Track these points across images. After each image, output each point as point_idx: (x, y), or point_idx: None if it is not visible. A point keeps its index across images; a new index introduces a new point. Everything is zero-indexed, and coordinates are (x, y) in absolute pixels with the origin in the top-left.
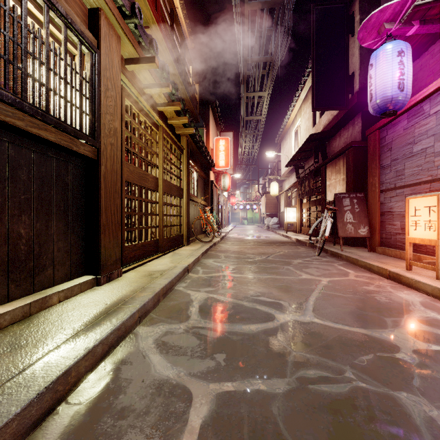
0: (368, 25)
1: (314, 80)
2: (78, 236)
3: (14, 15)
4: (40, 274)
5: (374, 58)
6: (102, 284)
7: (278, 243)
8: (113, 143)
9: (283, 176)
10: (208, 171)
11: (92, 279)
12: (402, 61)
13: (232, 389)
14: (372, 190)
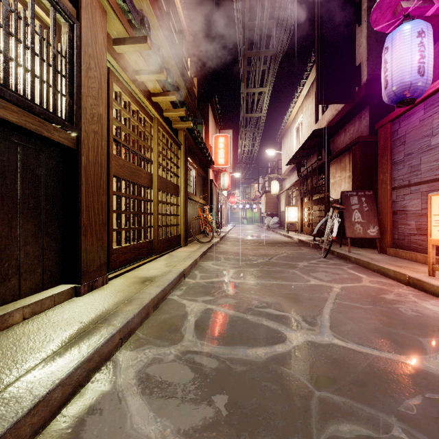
0: (383, 5)
1: (319, 71)
2: (53, 238)
3: None
4: (0, 286)
5: (390, 40)
6: (82, 295)
7: (280, 243)
8: (96, 131)
9: (284, 175)
10: (207, 169)
11: (70, 289)
12: (422, 42)
13: None
14: (383, 188)
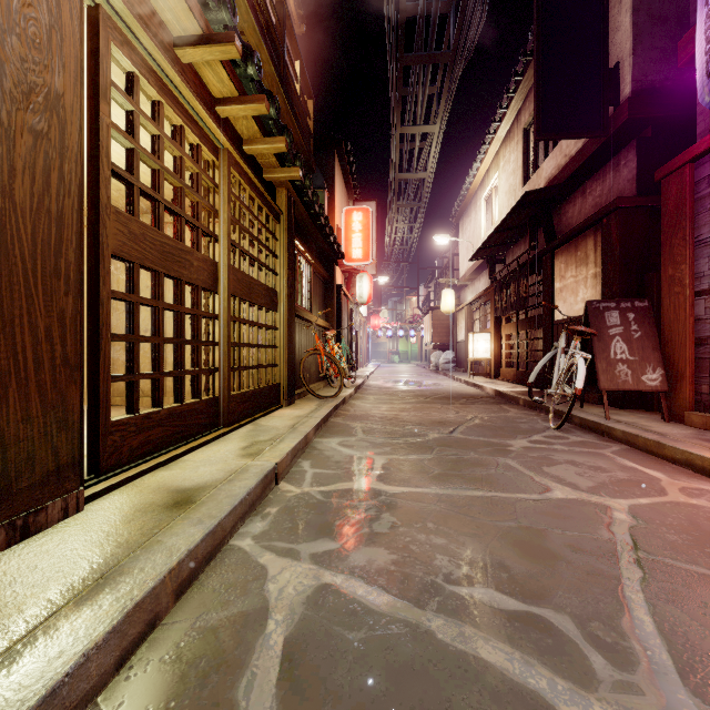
0: None
1: (540, 78)
2: None
3: None
4: None
5: None
6: None
7: (463, 397)
8: (42, 131)
9: (463, 279)
10: (332, 266)
11: None
12: None
13: None
14: (674, 293)
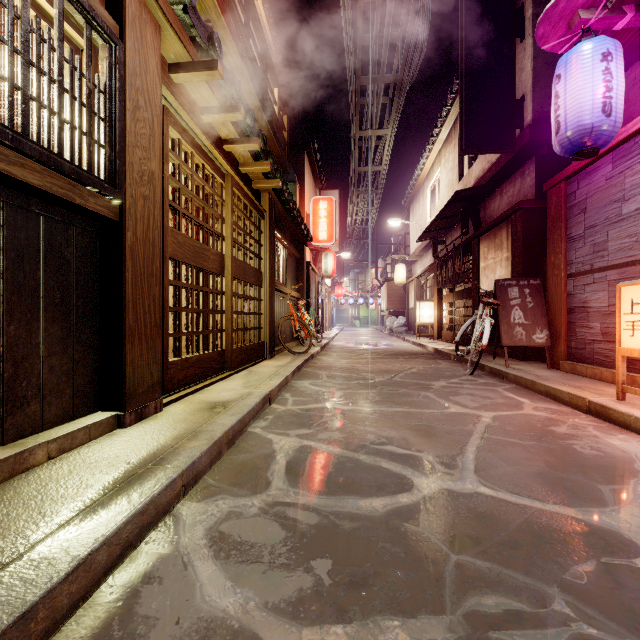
0: (553, 14)
1: (463, 107)
2: (86, 346)
3: None
4: (17, 412)
5: (563, 65)
6: (127, 426)
7: (408, 354)
8: (147, 195)
9: (413, 255)
10: (303, 247)
11: (110, 417)
12: (609, 69)
13: None
14: (555, 275)
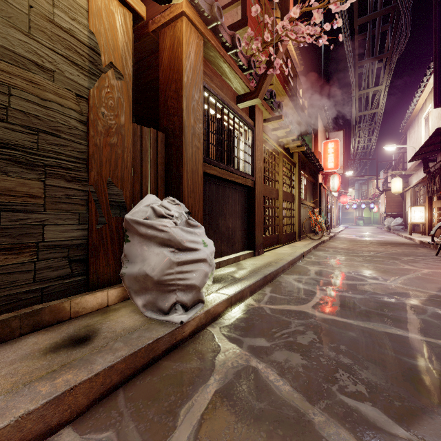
0: None
1: (437, 75)
2: (244, 229)
3: (232, 134)
4: (234, 246)
5: None
6: (256, 256)
7: (395, 244)
8: (259, 176)
9: (409, 170)
10: (316, 175)
11: (252, 252)
12: None
13: (334, 294)
14: None
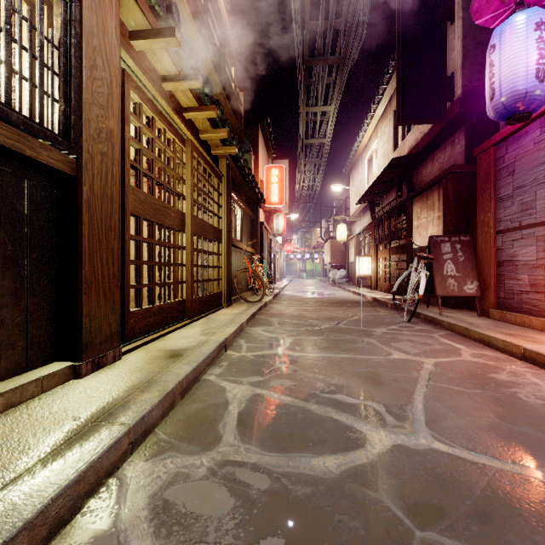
0: None
1: (400, 82)
2: (42, 298)
3: None
4: None
5: (497, 35)
6: (83, 376)
7: (349, 302)
8: (105, 152)
9: (353, 216)
10: (257, 209)
11: (65, 368)
12: (542, 37)
13: None
14: (484, 231)
